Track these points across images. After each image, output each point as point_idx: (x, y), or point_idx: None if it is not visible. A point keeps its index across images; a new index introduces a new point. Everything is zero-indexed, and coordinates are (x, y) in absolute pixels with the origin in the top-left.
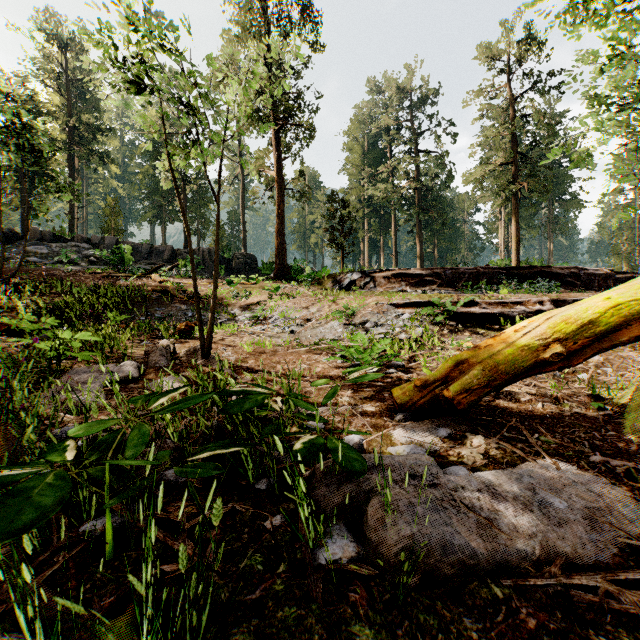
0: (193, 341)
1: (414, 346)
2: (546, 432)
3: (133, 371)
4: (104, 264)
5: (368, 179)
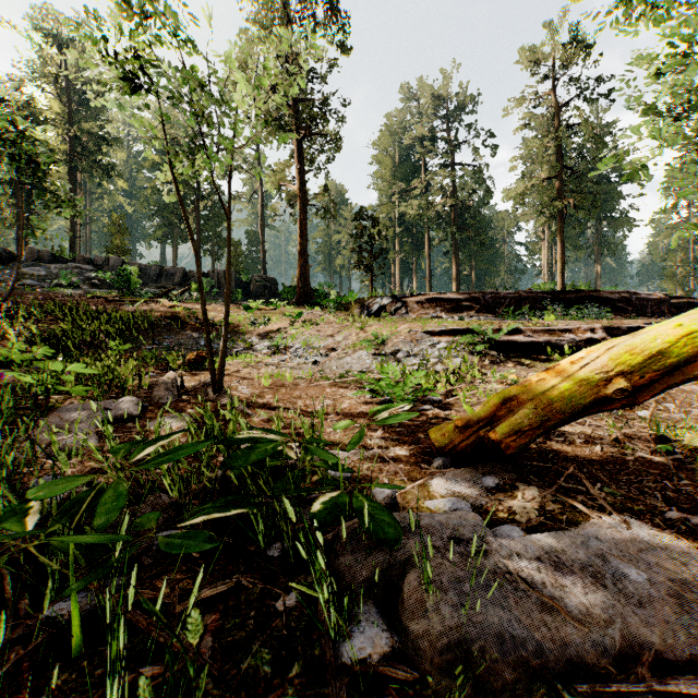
0: (204, 373)
1: (452, 379)
2: (609, 481)
3: (133, 408)
4: (108, 287)
5: (399, 195)
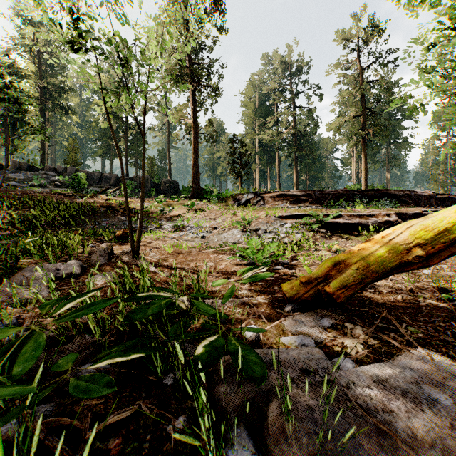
0: (128, 244)
1: (295, 248)
2: (411, 321)
3: (75, 269)
4: (66, 187)
5: (259, 127)
